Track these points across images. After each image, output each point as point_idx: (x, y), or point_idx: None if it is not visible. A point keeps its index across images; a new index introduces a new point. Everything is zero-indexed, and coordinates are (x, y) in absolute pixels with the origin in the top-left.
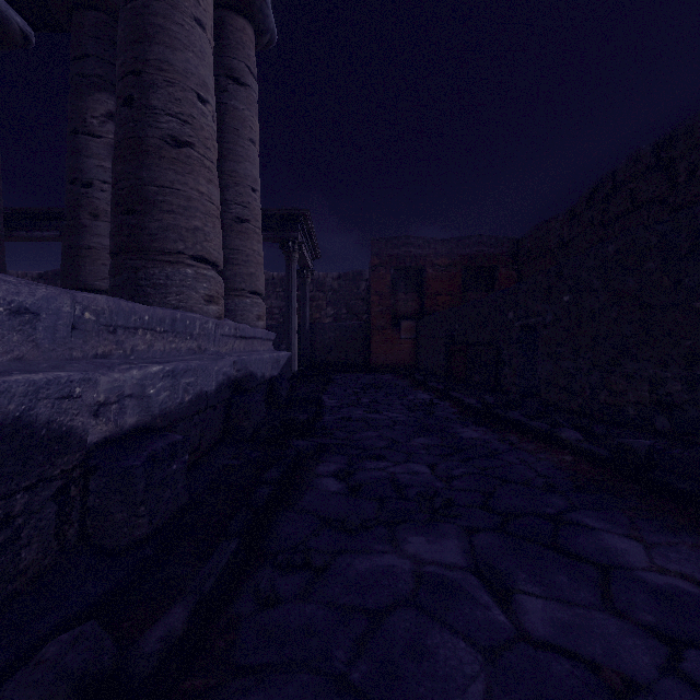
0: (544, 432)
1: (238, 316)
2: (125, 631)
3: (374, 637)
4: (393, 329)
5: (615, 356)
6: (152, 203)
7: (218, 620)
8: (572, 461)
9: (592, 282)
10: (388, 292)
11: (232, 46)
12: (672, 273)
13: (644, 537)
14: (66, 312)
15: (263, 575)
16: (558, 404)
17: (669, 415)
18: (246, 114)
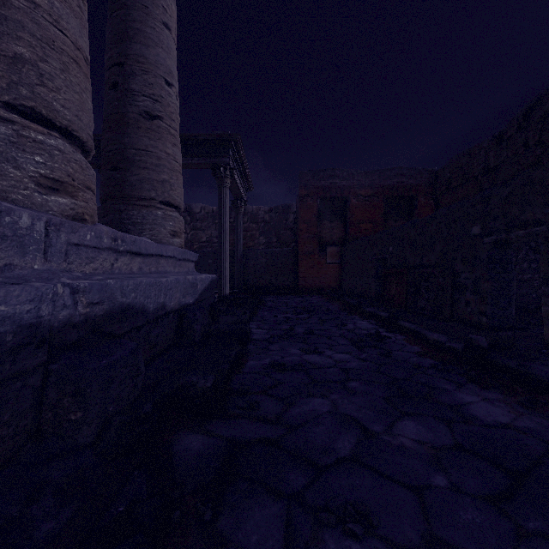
0: None
1: (146, 231)
2: None
3: None
4: (319, 255)
5: None
6: None
7: None
8: None
9: None
10: (315, 220)
11: None
12: None
13: None
14: None
15: None
16: None
17: None
18: None
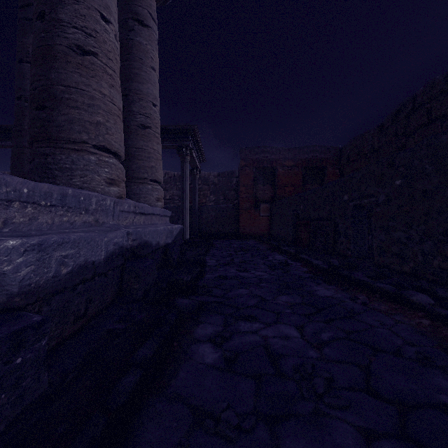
0: (392, 294)
1: (142, 198)
2: None
3: None
4: (255, 210)
5: None
6: (59, 100)
7: None
8: (430, 325)
9: (424, 168)
10: (252, 184)
11: None
12: None
13: None
14: None
15: None
16: (390, 266)
17: None
18: (148, 48)
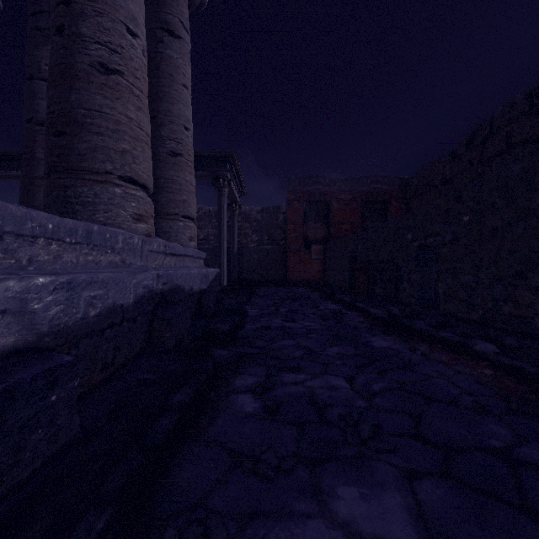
0: (455, 343)
1: (172, 237)
2: None
3: None
4: (305, 252)
5: (520, 270)
6: (81, 125)
7: None
8: (493, 375)
9: (494, 202)
10: (301, 221)
11: (167, 3)
12: None
13: None
14: None
15: None
16: (457, 314)
17: None
18: (180, 62)
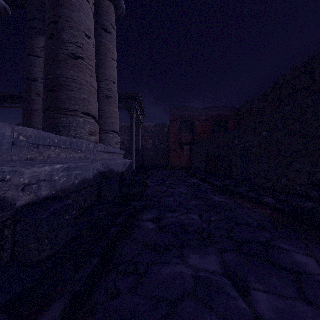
0: (255, 198)
1: (107, 143)
2: (25, 318)
3: (172, 318)
4: (180, 150)
5: (289, 161)
6: (63, 86)
7: (83, 307)
8: (270, 213)
9: (277, 125)
10: (178, 132)
11: (103, 14)
12: (319, 120)
13: (315, 255)
14: (8, 136)
15: (111, 278)
16: (260, 184)
17: (318, 190)
18: (110, 46)
